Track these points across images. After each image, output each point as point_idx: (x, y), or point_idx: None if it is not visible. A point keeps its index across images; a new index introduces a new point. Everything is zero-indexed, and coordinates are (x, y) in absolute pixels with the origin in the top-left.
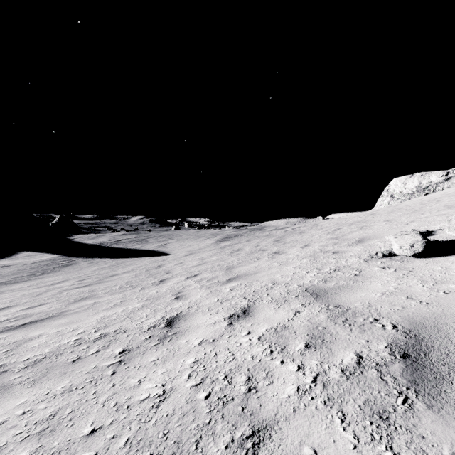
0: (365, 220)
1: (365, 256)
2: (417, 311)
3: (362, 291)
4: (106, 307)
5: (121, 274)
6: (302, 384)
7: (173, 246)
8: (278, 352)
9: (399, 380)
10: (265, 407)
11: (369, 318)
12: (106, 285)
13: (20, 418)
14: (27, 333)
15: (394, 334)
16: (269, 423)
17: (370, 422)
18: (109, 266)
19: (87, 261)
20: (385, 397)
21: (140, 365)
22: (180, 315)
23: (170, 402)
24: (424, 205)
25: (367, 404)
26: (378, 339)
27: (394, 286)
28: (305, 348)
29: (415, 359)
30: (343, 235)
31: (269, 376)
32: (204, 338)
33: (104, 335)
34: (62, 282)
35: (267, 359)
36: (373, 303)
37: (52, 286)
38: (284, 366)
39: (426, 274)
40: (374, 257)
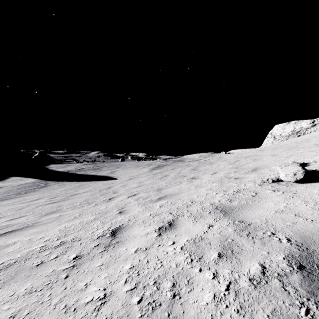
0: (256, 154)
1: (259, 181)
2: (305, 227)
3: (260, 209)
4: (68, 219)
5: (81, 193)
6: (217, 291)
7: (120, 173)
8: (197, 260)
9: (299, 291)
10: (187, 314)
11: (267, 232)
12: (70, 202)
13: None
14: (6, 240)
15: (289, 247)
16: None
17: None
18: (73, 187)
19: (57, 184)
20: (289, 307)
21: (88, 270)
22: (121, 226)
23: (109, 306)
24: (298, 144)
25: (275, 314)
26: (277, 251)
27: (284, 206)
28: (218, 258)
29: (310, 270)
30: (241, 165)
31: (190, 283)
32: (139, 246)
33: (63, 243)
34: (38, 199)
35: (188, 267)
36: (269, 220)
37: (31, 202)
38: (202, 274)
39: (307, 196)
40: (265, 182)
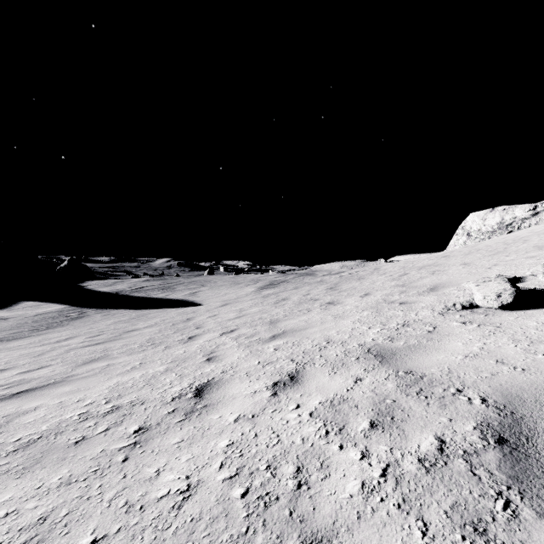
0: (437, 263)
1: (440, 308)
2: (511, 380)
3: (439, 353)
4: (122, 371)
5: (142, 328)
6: (368, 478)
7: (206, 294)
8: (335, 433)
9: (496, 475)
10: (320, 511)
11: (450, 388)
12: (124, 343)
13: (1, 522)
14: (21, 405)
15: (485, 410)
16: (325, 534)
17: (462, 536)
18: (128, 319)
19: (101, 313)
20: (479, 499)
21: (159, 449)
22: (212, 382)
23: (196, 502)
24: (508, 246)
25: (456, 509)
26: (464, 417)
27: (479, 347)
28: (370, 428)
29: (515, 445)
30: (412, 282)
31: (324, 466)
32: (241, 412)
33: (116, 408)
34: (70, 339)
35: (322, 442)
36: (454, 369)
37: (57, 344)
38: (344, 453)
39: (518, 331)
40: (451, 309)
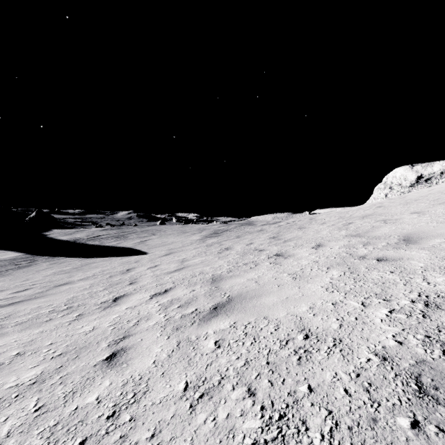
0: (378, 212)
1: None
2: None
3: None
4: None
5: (75, 281)
6: None
7: (154, 243)
8: None
9: None
10: None
11: None
12: (39, 304)
13: None
14: None
15: None
16: None
17: None
18: (70, 268)
19: (49, 262)
20: None
21: None
22: None
23: None
24: None
25: None
26: None
27: None
28: None
29: None
30: (367, 231)
31: None
32: None
33: None
34: None
35: None
36: None
37: None
38: None
39: None
40: None
